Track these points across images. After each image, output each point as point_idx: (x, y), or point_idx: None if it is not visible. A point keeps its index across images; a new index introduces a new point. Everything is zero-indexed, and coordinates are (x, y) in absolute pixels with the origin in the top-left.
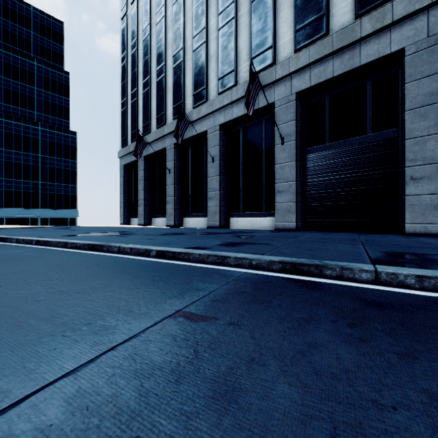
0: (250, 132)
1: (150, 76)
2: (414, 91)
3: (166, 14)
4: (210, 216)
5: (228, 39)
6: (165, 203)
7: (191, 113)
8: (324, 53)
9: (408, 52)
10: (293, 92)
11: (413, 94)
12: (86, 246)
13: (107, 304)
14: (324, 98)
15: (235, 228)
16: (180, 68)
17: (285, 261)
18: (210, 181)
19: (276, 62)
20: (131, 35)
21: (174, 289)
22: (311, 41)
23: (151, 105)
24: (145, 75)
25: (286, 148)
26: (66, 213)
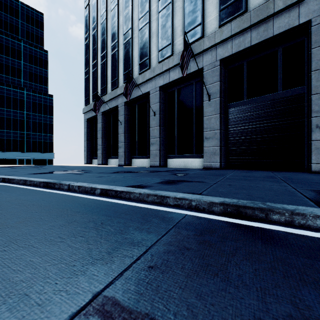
0: (183, 92)
1: (106, 51)
2: (319, 54)
3: (118, 2)
4: (152, 158)
5: (166, 19)
6: (118, 148)
7: (138, 78)
8: (243, 27)
9: (314, 23)
10: (218, 59)
11: (318, 57)
12: (41, 184)
13: (2, 278)
14: (242, 64)
15: (171, 167)
16: (129, 43)
17: (227, 202)
18: (152, 130)
19: (204, 36)
20: (92, 20)
21: (105, 242)
22: (232, 17)
23: (107, 73)
24: (102, 50)
25: (212, 103)
26: (45, 155)
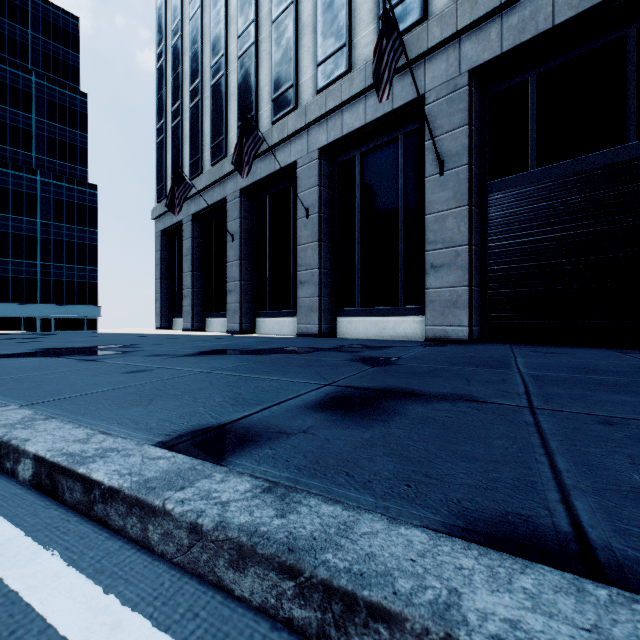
0: (374, 160)
1: (201, 78)
2: None
3: None
4: (302, 315)
5: None
6: (226, 293)
7: (269, 133)
8: None
9: None
10: (465, 70)
11: None
12: None
13: None
14: (525, 81)
15: (346, 336)
16: (250, 55)
17: None
18: (302, 251)
19: (429, 16)
20: (172, 14)
21: None
22: None
23: (203, 127)
24: (193, 77)
25: (449, 180)
26: (81, 310)
